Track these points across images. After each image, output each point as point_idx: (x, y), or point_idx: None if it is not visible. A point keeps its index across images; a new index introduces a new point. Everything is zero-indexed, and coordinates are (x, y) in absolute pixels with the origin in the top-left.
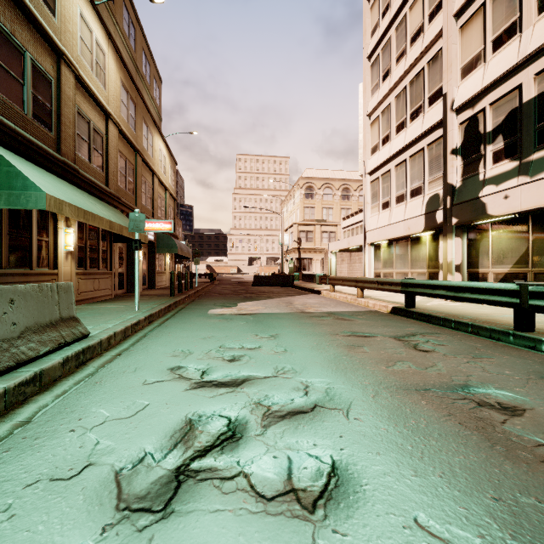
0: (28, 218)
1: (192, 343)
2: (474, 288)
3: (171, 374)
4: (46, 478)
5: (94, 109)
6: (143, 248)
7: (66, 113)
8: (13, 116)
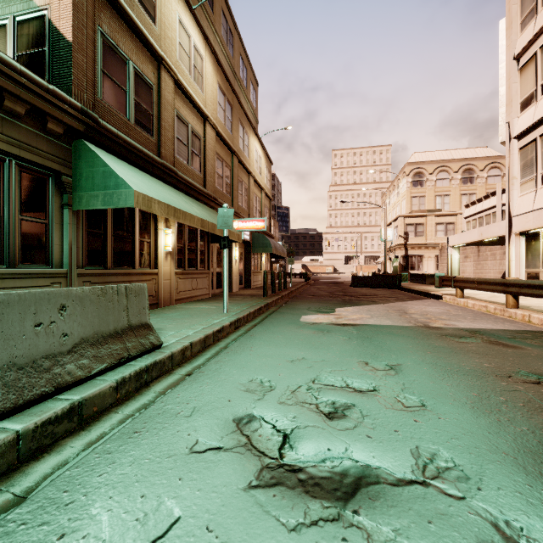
0: (131, 220)
1: (276, 369)
2: None
3: (235, 433)
4: None
5: (193, 112)
6: (239, 248)
7: (166, 117)
8: (117, 122)
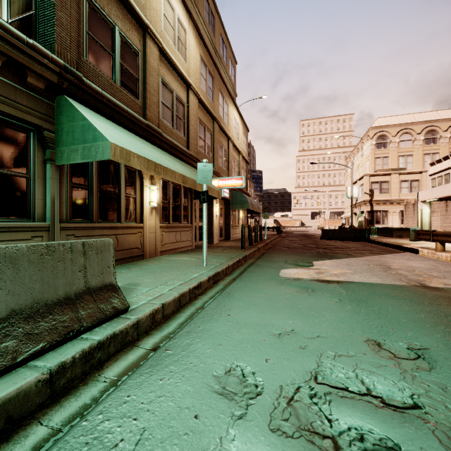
0: (117, 177)
1: (260, 349)
2: None
3: None
4: None
5: (177, 80)
6: (220, 205)
7: (151, 82)
8: (103, 83)
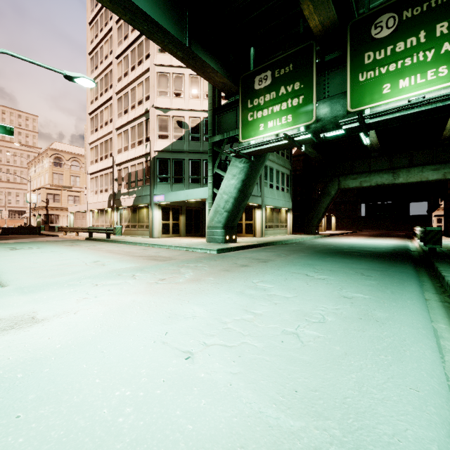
0: None
1: None
2: (101, 229)
3: None
4: None
5: None
6: None
7: None
8: None
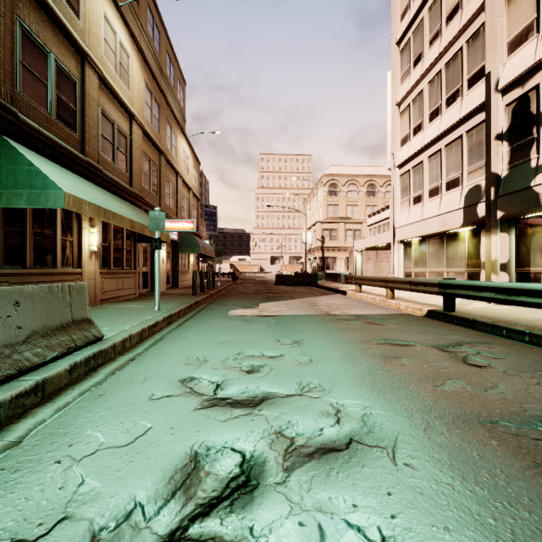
0: (52, 218)
1: (208, 349)
2: (533, 291)
3: (181, 387)
4: (7, 538)
5: (118, 110)
6: (167, 248)
7: (90, 114)
8: (37, 117)
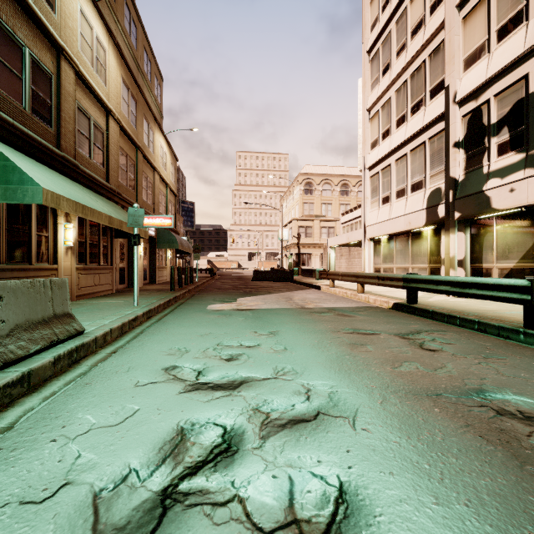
0: (27, 214)
1: (189, 341)
2: (481, 284)
3: (165, 374)
4: (15, 501)
5: (95, 105)
6: (144, 243)
7: (66, 109)
8: (11, 110)
